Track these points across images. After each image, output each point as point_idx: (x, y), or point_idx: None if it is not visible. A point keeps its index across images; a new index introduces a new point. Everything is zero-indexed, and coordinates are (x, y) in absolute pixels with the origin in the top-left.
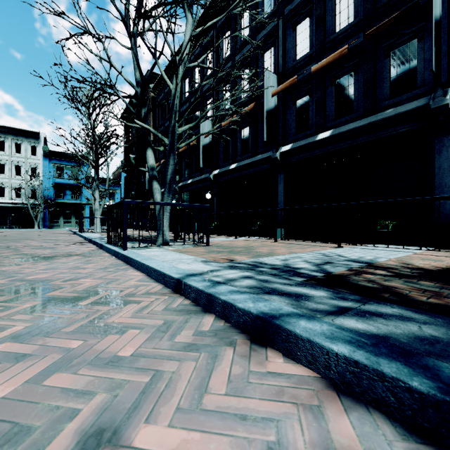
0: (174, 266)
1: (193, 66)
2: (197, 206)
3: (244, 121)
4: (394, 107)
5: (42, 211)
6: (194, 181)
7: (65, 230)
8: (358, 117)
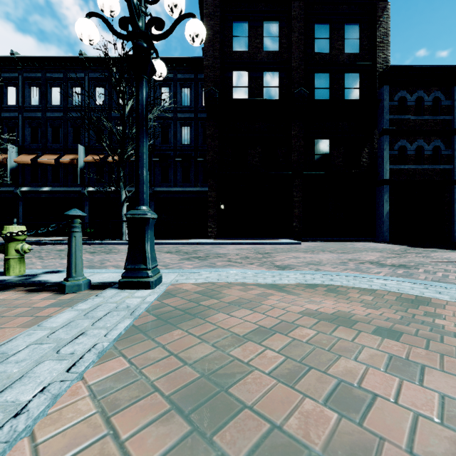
0: None
1: None
2: None
3: None
4: (74, 186)
5: None
6: None
7: None
8: (62, 185)
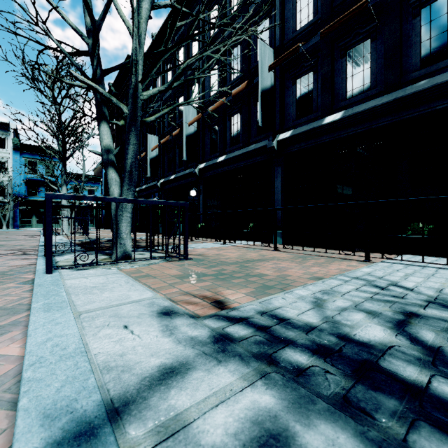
0: (86, 339)
1: (164, 5)
2: (170, 203)
3: (234, 107)
4: (426, 79)
5: (11, 209)
6: (177, 177)
7: (37, 230)
8: (377, 94)
